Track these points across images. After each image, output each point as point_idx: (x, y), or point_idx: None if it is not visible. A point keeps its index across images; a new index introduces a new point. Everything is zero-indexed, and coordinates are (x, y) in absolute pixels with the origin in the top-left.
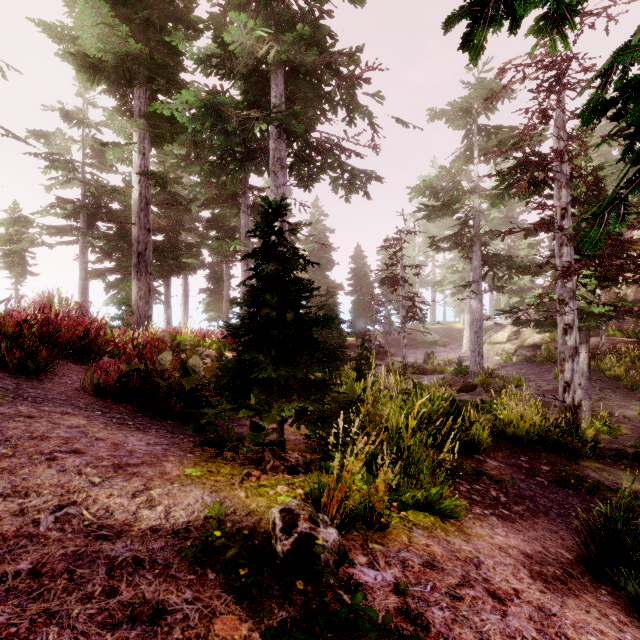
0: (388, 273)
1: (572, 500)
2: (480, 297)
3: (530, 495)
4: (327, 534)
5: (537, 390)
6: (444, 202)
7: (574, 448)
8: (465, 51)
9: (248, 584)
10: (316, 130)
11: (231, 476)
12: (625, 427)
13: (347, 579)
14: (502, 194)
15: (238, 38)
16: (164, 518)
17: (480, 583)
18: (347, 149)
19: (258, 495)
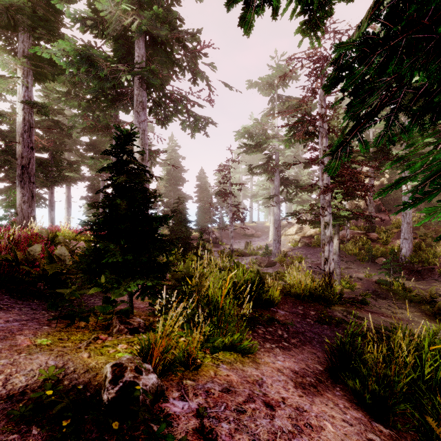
0: (221, 188)
1: (326, 332)
2: (279, 205)
3: (302, 331)
4: (147, 380)
5: (311, 264)
6: (257, 142)
7: (329, 299)
8: (241, 25)
9: (68, 433)
10: (169, 85)
11: (79, 341)
12: (358, 284)
13: (159, 413)
14: (290, 139)
15: (107, 8)
16: (1, 385)
17: (260, 397)
18: (192, 101)
19: (100, 354)
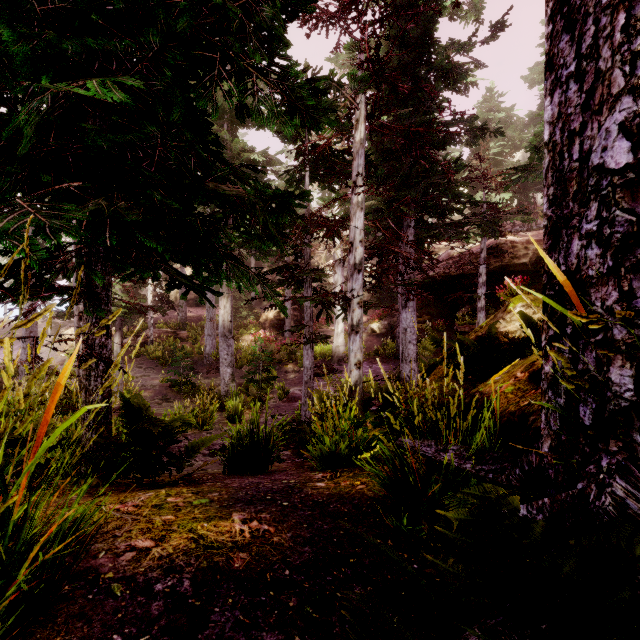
0: None
1: None
2: None
3: None
4: None
5: None
6: None
7: None
8: None
9: None
10: None
11: None
12: (149, 392)
13: None
14: None
15: None
16: None
17: None
18: None
19: None
